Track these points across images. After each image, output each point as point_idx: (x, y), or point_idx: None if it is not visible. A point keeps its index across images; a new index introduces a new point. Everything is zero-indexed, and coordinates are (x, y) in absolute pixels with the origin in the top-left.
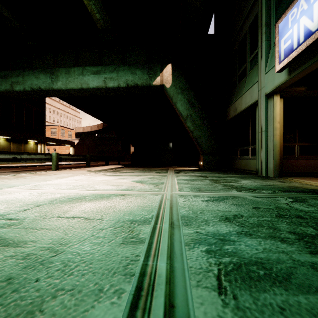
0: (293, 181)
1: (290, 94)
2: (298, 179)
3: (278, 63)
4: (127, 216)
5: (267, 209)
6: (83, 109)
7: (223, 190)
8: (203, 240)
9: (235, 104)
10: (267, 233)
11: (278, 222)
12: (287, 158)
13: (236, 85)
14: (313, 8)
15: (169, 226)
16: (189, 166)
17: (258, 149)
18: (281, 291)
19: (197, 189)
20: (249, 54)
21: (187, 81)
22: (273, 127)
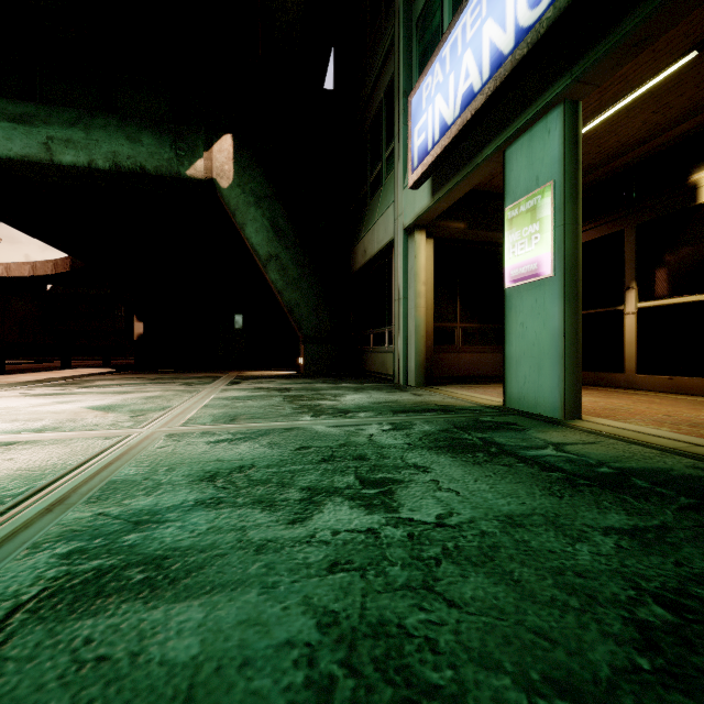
0: (438, 392)
1: (444, 232)
2: (451, 388)
3: (411, 171)
4: None
5: (320, 449)
6: None
7: (287, 416)
8: (91, 530)
9: (364, 241)
10: (258, 496)
11: (309, 472)
12: (444, 350)
13: (368, 203)
14: (449, 84)
15: (42, 510)
16: (281, 368)
17: (394, 333)
18: (134, 607)
19: (231, 418)
20: (385, 146)
21: (270, 180)
22: (414, 293)
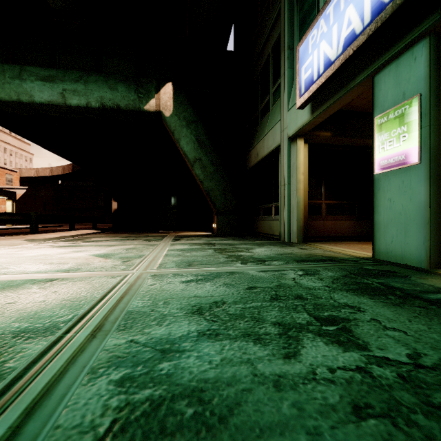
0: (316, 247)
1: (315, 139)
2: (323, 244)
3: (299, 97)
4: (19, 323)
5: (265, 289)
6: (32, 138)
7: (224, 263)
8: (130, 357)
9: (256, 148)
10: (243, 329)
11: (269, 309)
12: (314, 218)
13: (258, 123)
14: (332, 32)
15: (88, 335)
16: (200, 230)
17: (280, 207)
18: None
19: (187, 264)
20: (272, 84)
21: (195, 111)
22: (296, 180)
